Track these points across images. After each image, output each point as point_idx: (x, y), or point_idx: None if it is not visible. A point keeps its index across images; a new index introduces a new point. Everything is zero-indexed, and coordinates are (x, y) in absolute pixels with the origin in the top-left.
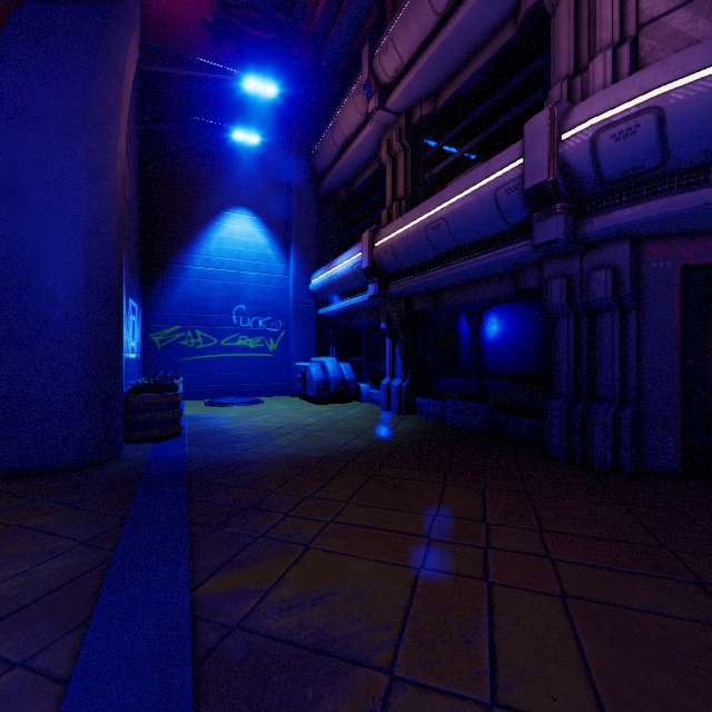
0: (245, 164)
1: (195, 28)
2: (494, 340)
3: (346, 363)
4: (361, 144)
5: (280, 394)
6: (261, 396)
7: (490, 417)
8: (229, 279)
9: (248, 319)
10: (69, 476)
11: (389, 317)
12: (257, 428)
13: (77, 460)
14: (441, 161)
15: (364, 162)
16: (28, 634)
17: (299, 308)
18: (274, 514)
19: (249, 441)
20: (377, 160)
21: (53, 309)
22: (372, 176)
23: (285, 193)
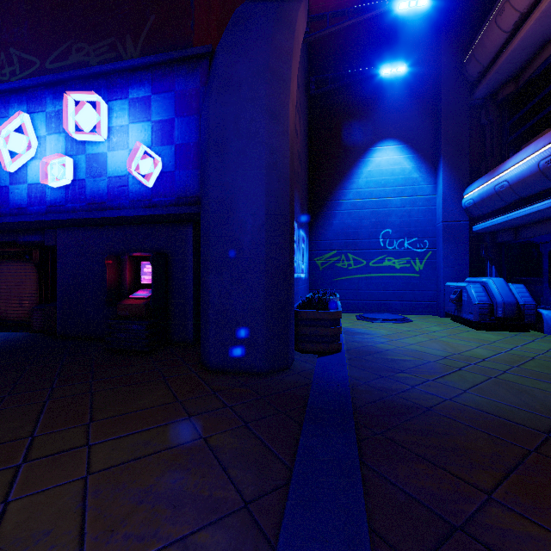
0: (390, 98)
1: None
2: None
3: (517, 284)
4: (548, 6)
5: (427, 313)
6: (407, 314)
7: None
8: (376, 207)
9: (394, 242)
10: (253, 382)
11: None
12: (416, 354)
13: (259, 366)
14: None
15: (548, 34)
16: None
17: (449, 226)
18: None
19: (412, 371)
20: None
21: (244, 237)
22: None
23: (431, 113)
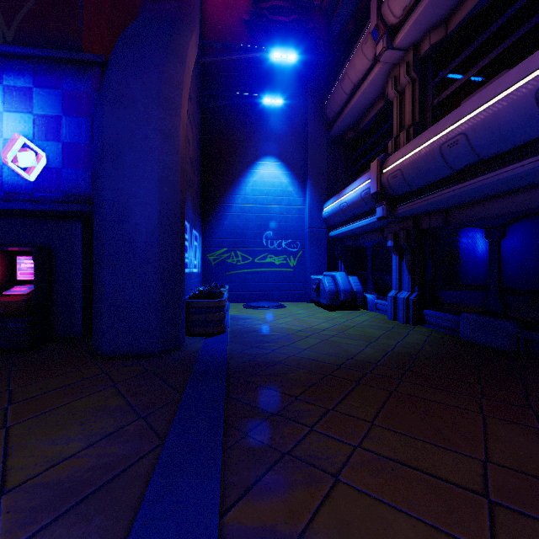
0: (272, 122)
1: (236, 28)
2: (522, 255)
3: (354, 276)
4: (368, 86)
5: (298, 300)
6: (284, 301)
7: (517, 336)
8: (260, 212)
9: (274, 242)
10: (147, 361)
11: (396, 236)
12: (281, 330)
13: (153, 348)
14: (452, 83)
15: (370, 103)
16: (81, 534)
17: (314, 232)
18: (299, 426)
19: (275, 341)
20: (383, 98)
21: (139, 238)
22: (377, 114)
23: (302, 140)
